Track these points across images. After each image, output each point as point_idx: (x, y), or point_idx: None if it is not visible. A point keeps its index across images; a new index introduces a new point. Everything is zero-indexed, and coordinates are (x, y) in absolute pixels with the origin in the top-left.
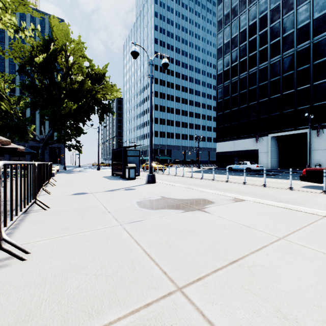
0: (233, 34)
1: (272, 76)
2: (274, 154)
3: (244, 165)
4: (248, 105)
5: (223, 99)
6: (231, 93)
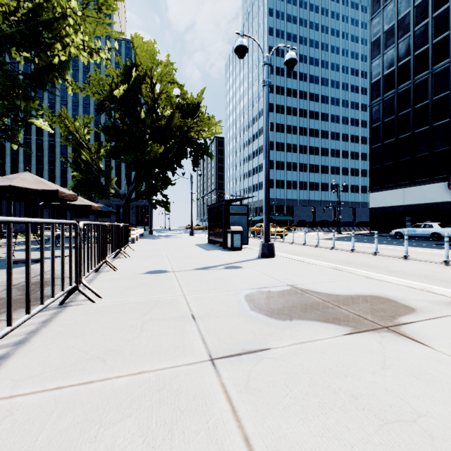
0: (400, 13)
1: None
2: None
3: (426, 229)
4: (432, 127)
5: (382, 122)
6: (397, 110)
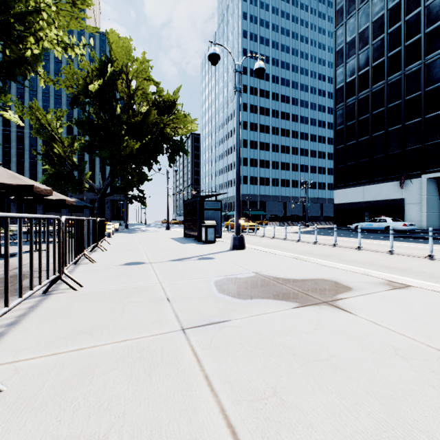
0: (360, 27)
1: (429, 83)
2: (432, 205)
3: (381, 223)
4: (387, 131)
5: (345, 125)
6: (358, 115)
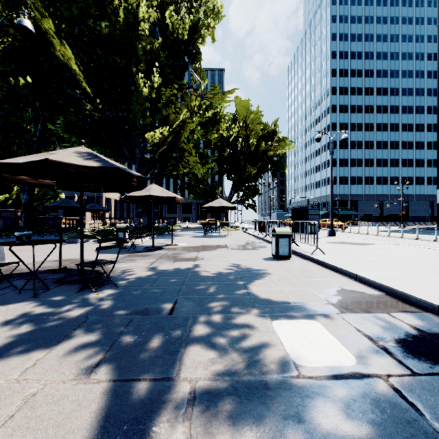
0: None
1: None
2: None
3: None
4: None
5: None
6: None
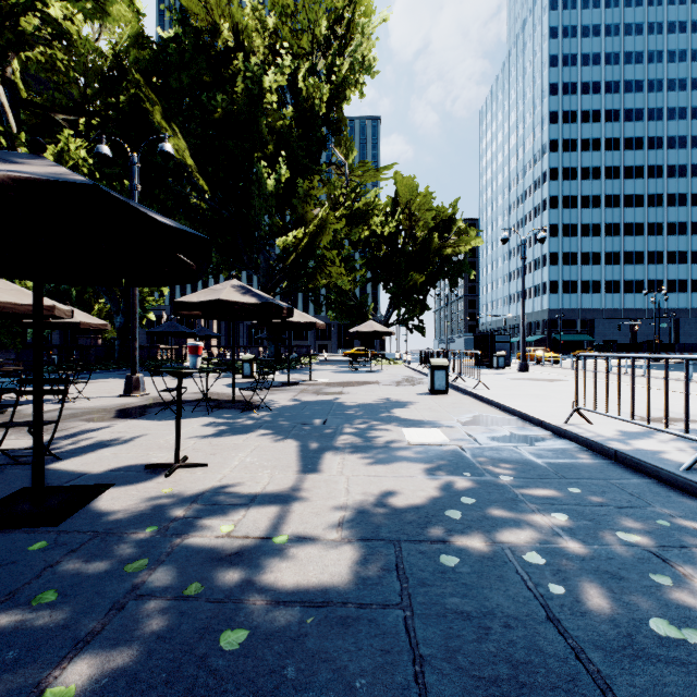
0: None
1: None
2: None
3: None
4: None
5: None
6: None
